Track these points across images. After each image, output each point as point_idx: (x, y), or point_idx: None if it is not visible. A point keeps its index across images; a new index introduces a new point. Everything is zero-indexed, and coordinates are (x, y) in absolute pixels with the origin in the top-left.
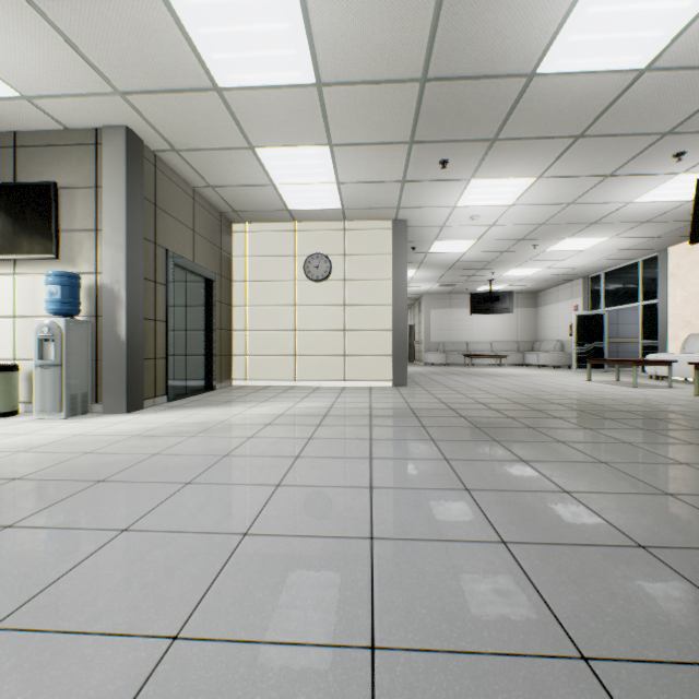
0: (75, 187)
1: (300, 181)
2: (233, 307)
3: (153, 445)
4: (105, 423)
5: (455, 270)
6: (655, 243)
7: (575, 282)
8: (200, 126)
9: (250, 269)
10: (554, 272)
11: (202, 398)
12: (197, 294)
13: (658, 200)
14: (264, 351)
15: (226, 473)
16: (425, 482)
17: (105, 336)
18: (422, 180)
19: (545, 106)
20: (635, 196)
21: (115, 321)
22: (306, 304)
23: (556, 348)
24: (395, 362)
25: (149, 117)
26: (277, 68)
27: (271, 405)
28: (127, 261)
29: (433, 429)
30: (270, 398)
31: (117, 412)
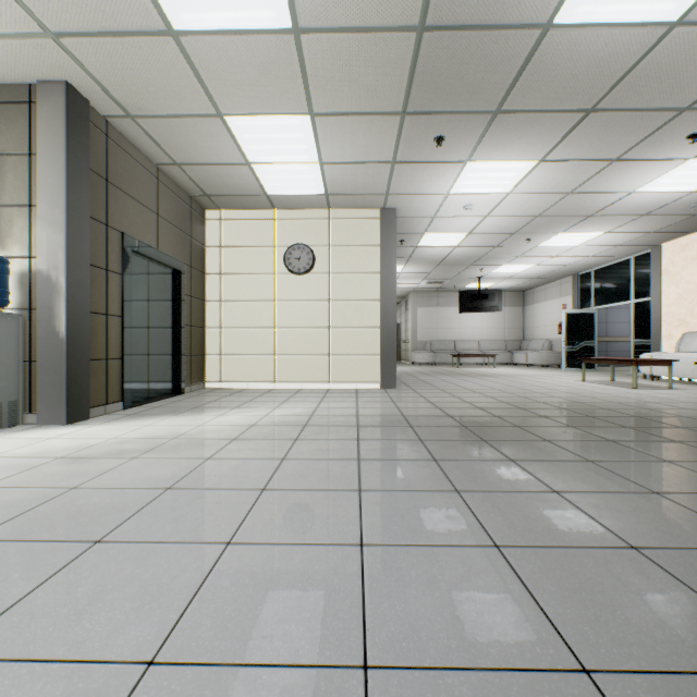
0: (4, 153)
1: (279, 160)
2: (206, 302)
3: (77, 472)
4: (32, 439)
5: (444, 266)
6: (650, 238)
7: (563, 280)
8: (156, 84)
9: (225, 260)
10: (544, 269)
11: (166, 403)
12: (162, 286)
13: (661, 190)
14: (241, 350)
15: (159, 521)
16: (436, 532)
17: (40, 333)
18: (414, 162)
19: (558, 69)
20: (638, 184)
21: (52, 315)
22: (286, 299)
23: (544, 347)
24: (384, 362)
25: (92, 70)
26: (245, 4)
27: (243, 413)
28: (67, 243)
29: (432, 444)
30: (244, 403)
31: (55, 423)
